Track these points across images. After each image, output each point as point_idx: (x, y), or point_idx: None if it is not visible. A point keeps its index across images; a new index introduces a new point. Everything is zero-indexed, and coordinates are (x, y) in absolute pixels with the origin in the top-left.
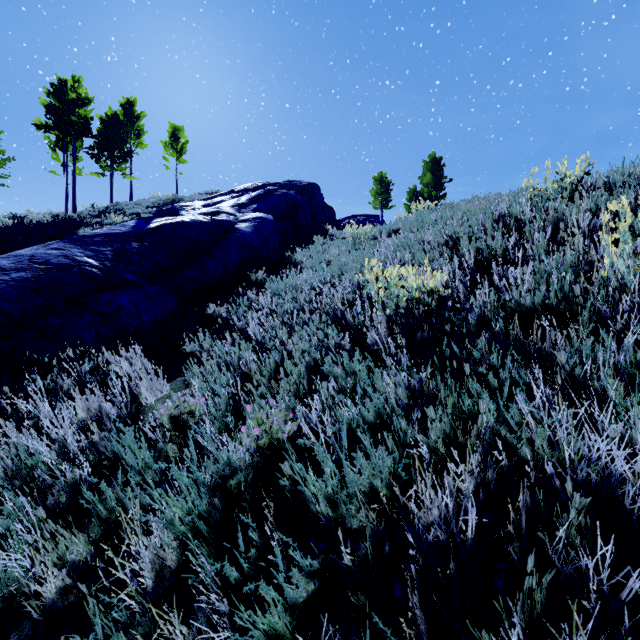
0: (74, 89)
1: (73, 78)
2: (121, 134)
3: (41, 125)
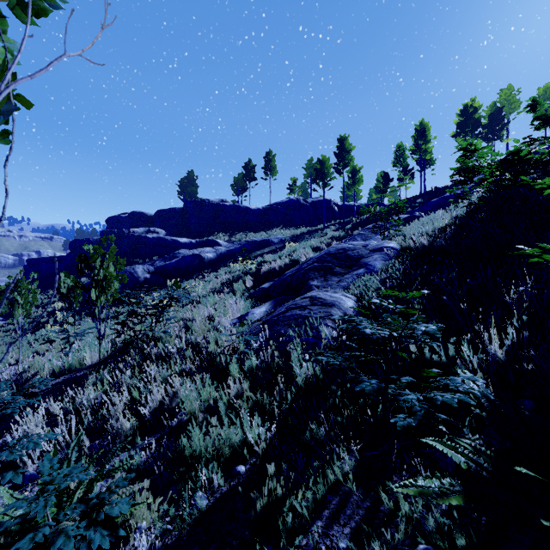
0: (471, 106)
1: (471, 100)
2: (500, 115)
3: (454, 135)
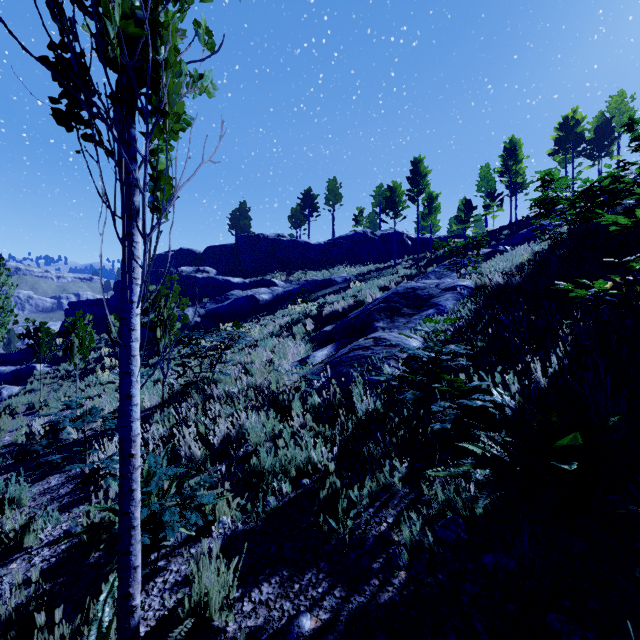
0: (572, 118)
1: (572, 111)
2: (608, 127)
3: (551, 153)
